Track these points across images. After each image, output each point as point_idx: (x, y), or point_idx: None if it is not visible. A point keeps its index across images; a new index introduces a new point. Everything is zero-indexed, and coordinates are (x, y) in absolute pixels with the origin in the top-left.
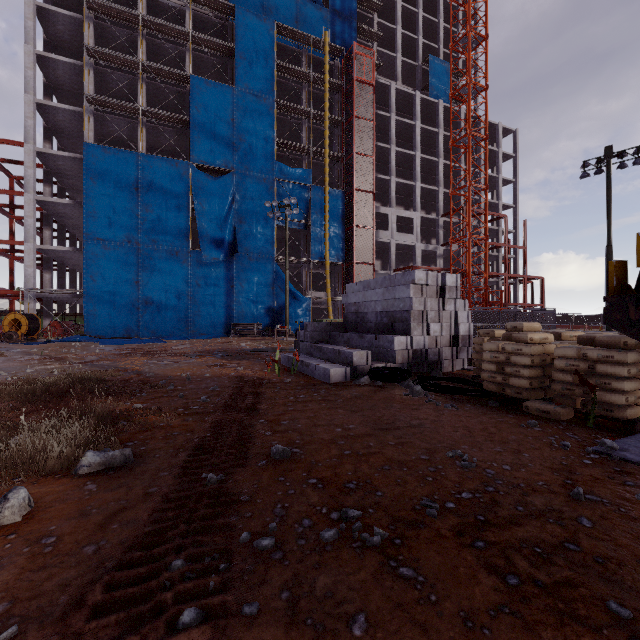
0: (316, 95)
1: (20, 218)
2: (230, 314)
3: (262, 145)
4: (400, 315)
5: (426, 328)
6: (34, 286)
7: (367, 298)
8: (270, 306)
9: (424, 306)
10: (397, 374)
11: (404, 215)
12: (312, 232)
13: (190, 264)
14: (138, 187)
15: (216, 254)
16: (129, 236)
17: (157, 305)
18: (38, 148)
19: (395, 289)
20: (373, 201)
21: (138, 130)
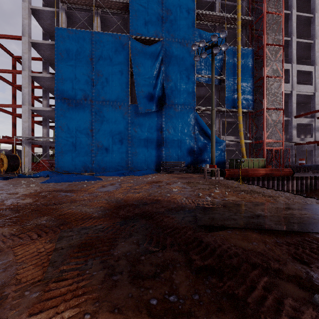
0: None
1: (36, 97)
2: (159, 154)
3: (185, 16)
4: None
5: None
6: (29, 135)
7: None
8: (191, 148)
9: None
10: None
11: (303, 69)
12: (226, 85)
13: (129, 115)
14: (92, 57)
15: (149, 106)
16: (85, 95)
17: (105, 147)
18: (31, 40)
19: None
20: (282, 53)
21: (94, 19)
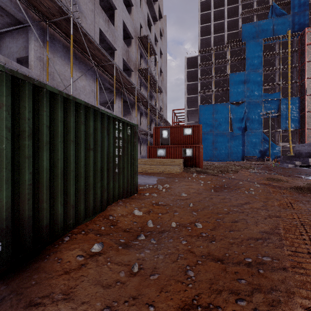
0: (283, 57)
1: None
2: (243, 153)
3: (257, 89)
4: None
5: None
6: None
7: (302, 149)
8: (260, 149)
9: None
10: (307, 166)
11: None
12: (281, 118)
13: (229, 136)
14: (213, 114)
15: (238, 132)
16: (210, 130)
17: (219, 150)
18: (187, 109)
19: (310, 146)
20: None
21: (212, 96)
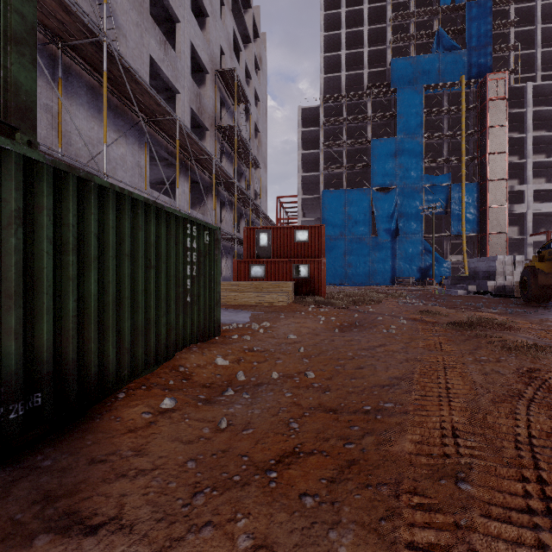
0: (454, 118)
1: None
2: (394, 272)
3: (414, 167)
4: (492, 273)
5: (504, 278)
6: None
7: (478, 265)
8: (420, 266)
9: (503, 269)
10: (484, 292)
11: (542, 188)
12: (451, 216)
13: (371, 244)
14: (345, 207)
15: (386, 237)
16: (341, 233)
17: (354, 267)
18: (302, 196)
19: (490, 262)
20: (505, 185)
21: (343, 176)
